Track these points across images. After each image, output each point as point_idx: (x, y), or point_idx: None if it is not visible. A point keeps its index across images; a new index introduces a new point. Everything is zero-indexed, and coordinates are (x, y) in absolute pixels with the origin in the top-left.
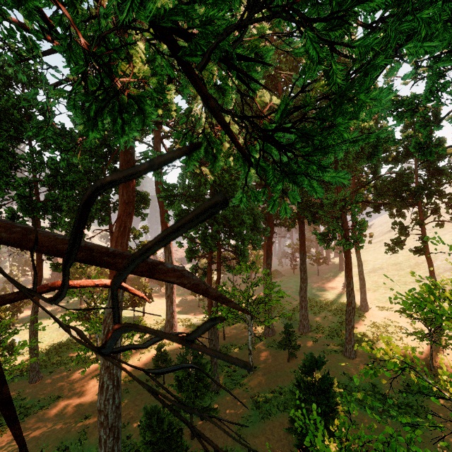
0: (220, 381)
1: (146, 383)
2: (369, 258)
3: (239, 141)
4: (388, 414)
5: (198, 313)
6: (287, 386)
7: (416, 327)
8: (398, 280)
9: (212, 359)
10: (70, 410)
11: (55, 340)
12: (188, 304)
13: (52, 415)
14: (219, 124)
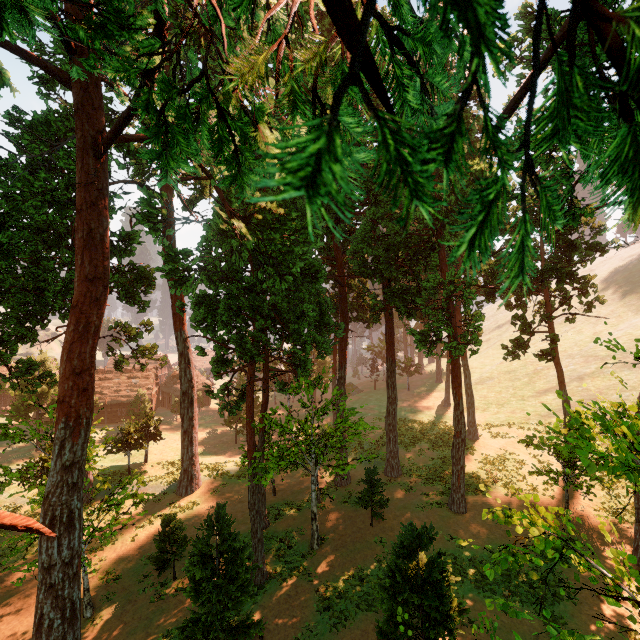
0: (268, 567)
1: (144, 580)
2: (475, 365)
3: None
4: (517, 599)
5: (235, 453)
6: (371, 566)
7: (541, 460)
8: (514, 394)
9: (255, 533)
10: None
11: None
12: (219, 439)
13: None
14: None
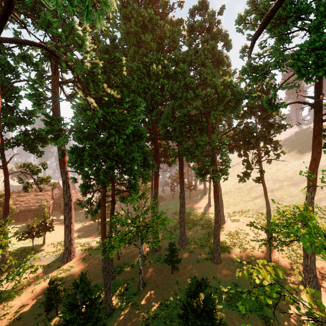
0: (113, 302)
1: (37, 317)
2: (222, 185)
3: None
4: (248, 310)
5: (97, 235)
6: (172, 297)
7: (256, 232)
8: (241, 199)
9: (106, 285)
10: None
11: None
12: (88, 228)
13: None
14: None
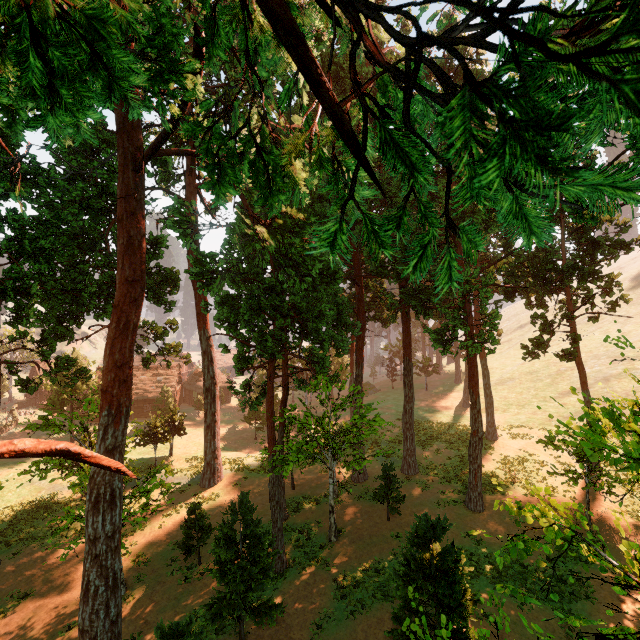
0: (287, 556)
1: (171, 564)
2: (495, 365)
3: (327, 83)
4: (533, 596)
5: (255, 448)
6: (387, 559)
7: (562, 461)
8: (535, 395)
9: (275, 523)
10: (43, 617)
11: (26, 499)
12: (239, 435)
13: (13, 627)
14: (271, 23)
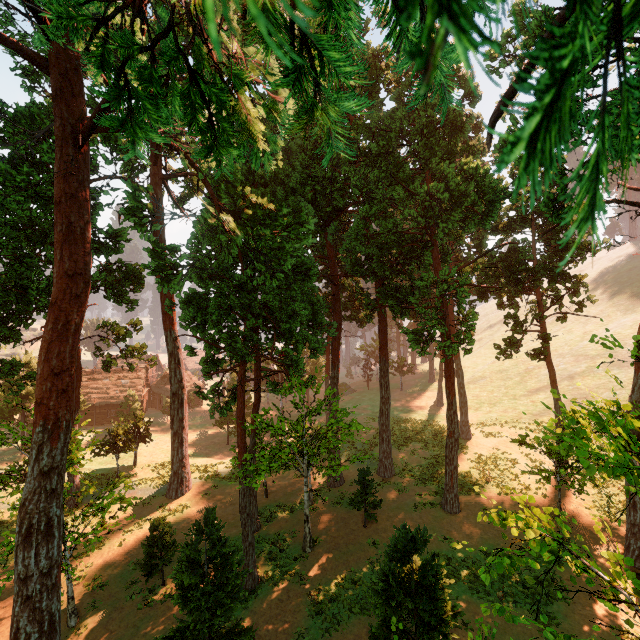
0: (259, 571)
1: (131, 586)
2: (467, 364)
3: None
4: (510, 600)
5: (227, 454)
6: (364, 569)
7: (533, 459)
8: (506, 394)
9: (246, 537)
10: None
11: None
12: (211, 440)
13: None
14: None
